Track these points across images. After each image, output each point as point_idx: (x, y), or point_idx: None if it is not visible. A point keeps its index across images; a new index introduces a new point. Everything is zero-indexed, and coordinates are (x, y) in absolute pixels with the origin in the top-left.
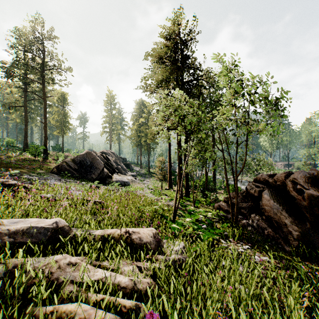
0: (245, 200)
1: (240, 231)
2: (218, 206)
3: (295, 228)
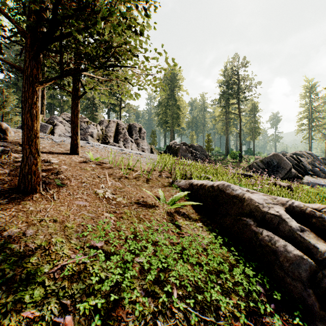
0: None
1: None
2: None
3: None
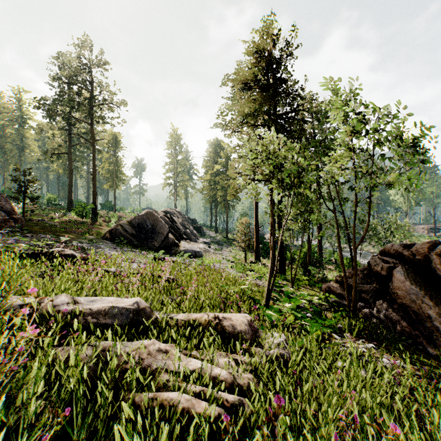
0: (368, 281)
1: (360, 324)
2: (327, 288)
3: None
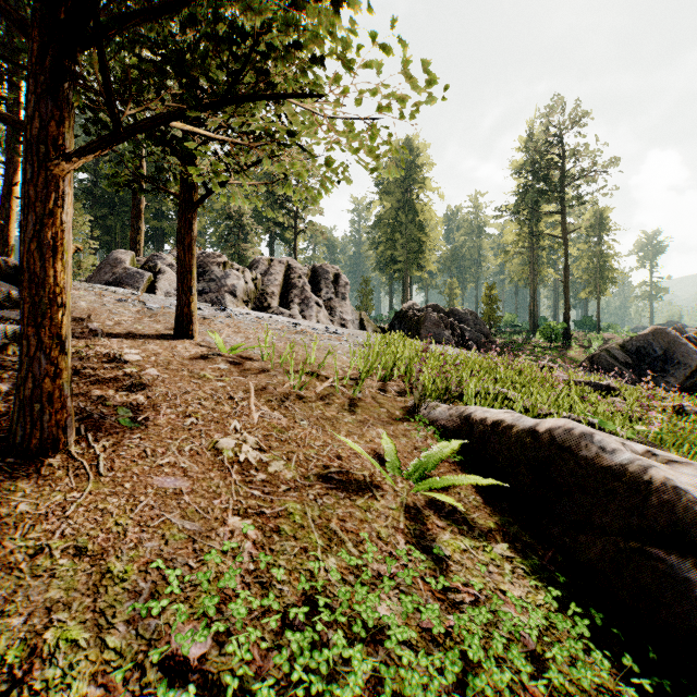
0: None
1: None
2: None
3: None
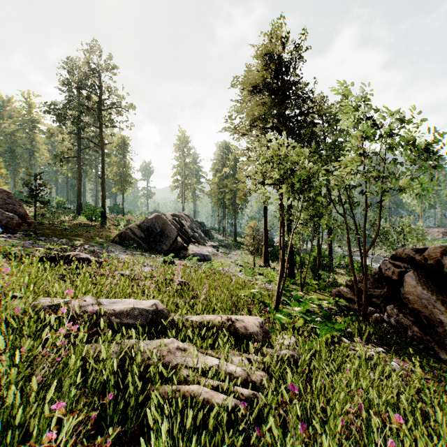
0: (379, 285)
1: (370, 328)
2: (337, 292)
3: None
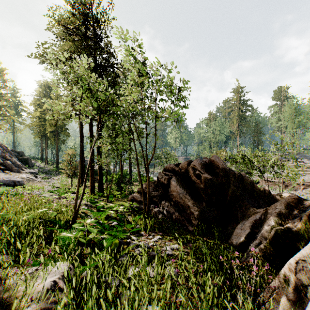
0: (157, 189)
1: (152, 221)
2: (132, 198)
3: (195, 208)
